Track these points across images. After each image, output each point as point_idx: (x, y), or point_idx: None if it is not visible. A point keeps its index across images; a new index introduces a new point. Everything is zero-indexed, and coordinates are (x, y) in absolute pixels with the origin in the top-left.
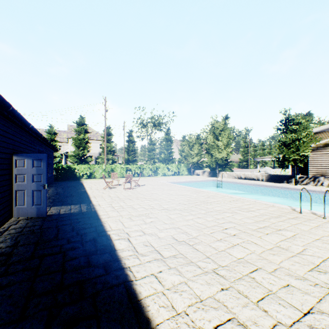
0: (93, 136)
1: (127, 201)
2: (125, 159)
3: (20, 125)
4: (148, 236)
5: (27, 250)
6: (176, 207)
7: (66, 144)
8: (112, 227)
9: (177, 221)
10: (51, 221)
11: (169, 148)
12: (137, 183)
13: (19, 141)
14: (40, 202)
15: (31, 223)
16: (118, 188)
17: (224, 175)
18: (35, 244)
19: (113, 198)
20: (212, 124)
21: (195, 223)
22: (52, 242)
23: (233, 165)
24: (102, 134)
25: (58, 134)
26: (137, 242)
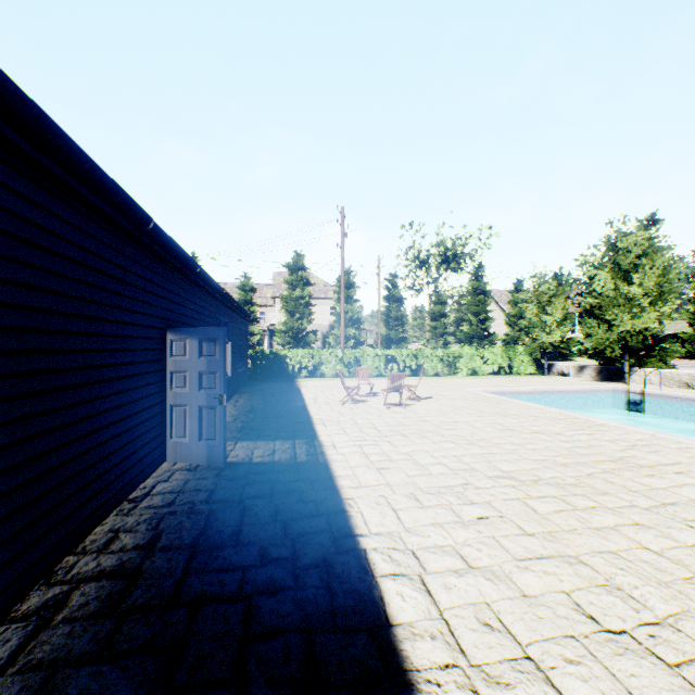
0: (319, 291)
1: (396, 440)
2: (382, 336)
3: (179, 268)
4: (484, 579)
5: (171, 567)
6: (540, 475)
7: (270, 310)
8: (369, 525)
9: (562, 528)
10: (232, 481)
11: (480, 310)
12: (414, 393)
13: (180, 302)
14: (213, 433)
15: (194, 483)
16: (371, 404)
17: (650, 378)
18: (189, 550)
19: (363, 429)
20: (609, 241)
21: (636, 548)
22: (225, 553)
23: (674, 351)
24: (335, 287)
25: (258, 292)
26: (453, 601)
